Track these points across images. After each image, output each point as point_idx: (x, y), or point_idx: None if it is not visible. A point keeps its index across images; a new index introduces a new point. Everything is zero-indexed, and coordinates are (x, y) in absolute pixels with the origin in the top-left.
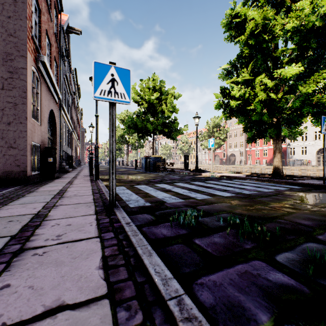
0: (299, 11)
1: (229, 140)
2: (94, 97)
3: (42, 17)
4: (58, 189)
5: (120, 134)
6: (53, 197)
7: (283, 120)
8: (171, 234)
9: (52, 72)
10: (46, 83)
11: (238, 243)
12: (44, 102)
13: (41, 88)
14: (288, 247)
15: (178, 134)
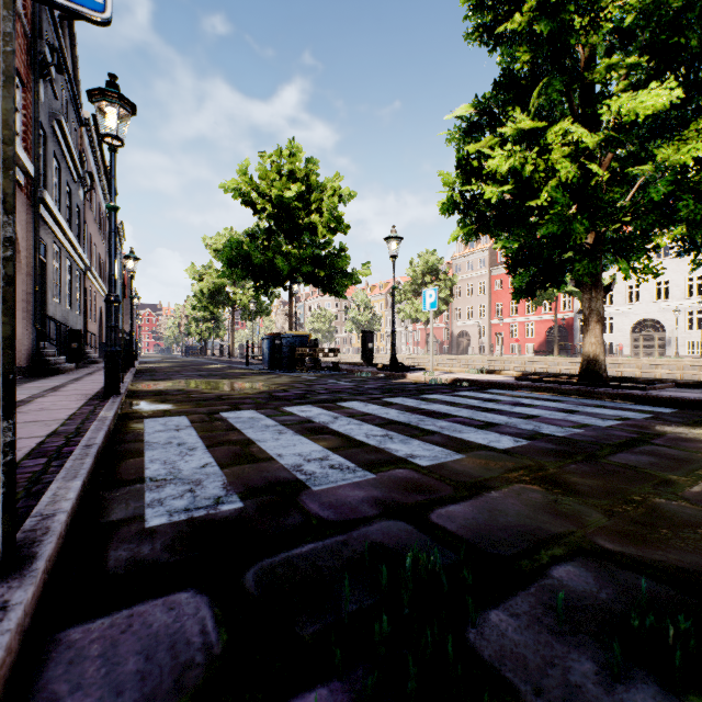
0: None
1: (457, 302)
2: None
3: None
4: None
5: (214, 284)
6: None
7: (604, 244)
8: None
9: None
10: None
11: None
12: None
13: None
14: None
15: (349, 283)
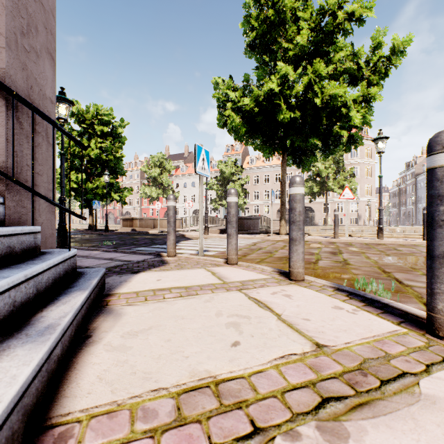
0: None
1: None
2: None
3: None
4: None
5: None
6: None
7: None
8: None
9: None
10: None
11: None
12: None
13: None
14: None
15: None
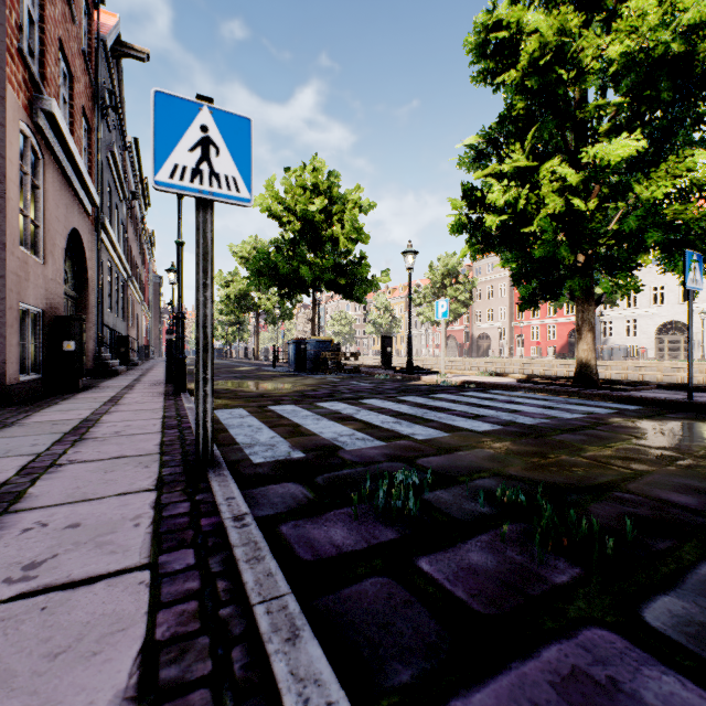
0: (636, 18)
1: (477, 304)
2: (156, 183)
3: (47, 8)
4: (80, 417)
5: (240, 290)
6: (59, 440)
7: (598, 261)
8: (357, 542)
9: (77, 142)
10: (60, 166)
11: (534, 569)
12: (54, 209)
13: (46, 177)
14: (665, 577)
15: (369, 289)
